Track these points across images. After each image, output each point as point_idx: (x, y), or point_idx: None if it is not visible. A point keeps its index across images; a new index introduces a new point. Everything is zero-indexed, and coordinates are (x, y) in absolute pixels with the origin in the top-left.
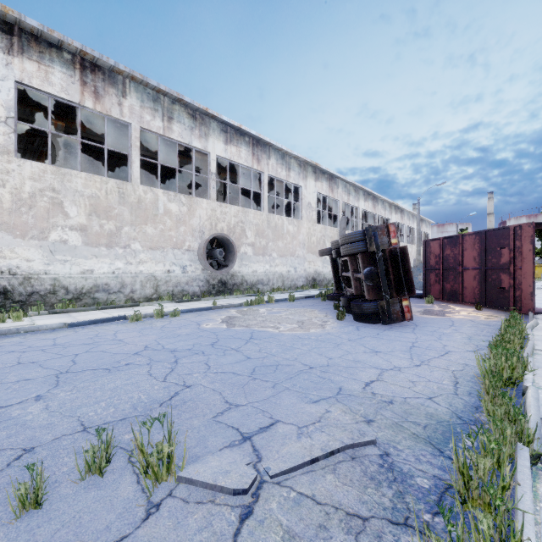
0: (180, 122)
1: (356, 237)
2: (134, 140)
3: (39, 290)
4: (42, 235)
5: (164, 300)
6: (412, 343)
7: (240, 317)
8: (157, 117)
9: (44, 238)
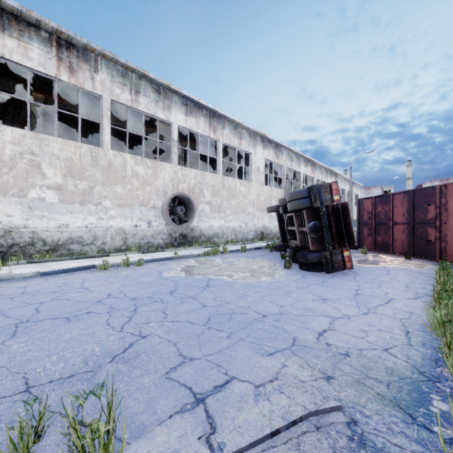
0: (146, 95)
1: (302, 194)
2: (105, 110)
3: (19, 242)
4: (22, 193)
5: (132, 251)
6: (356, 290)
7: (197, 266)
8: (125, 90)
9: (23, 196)
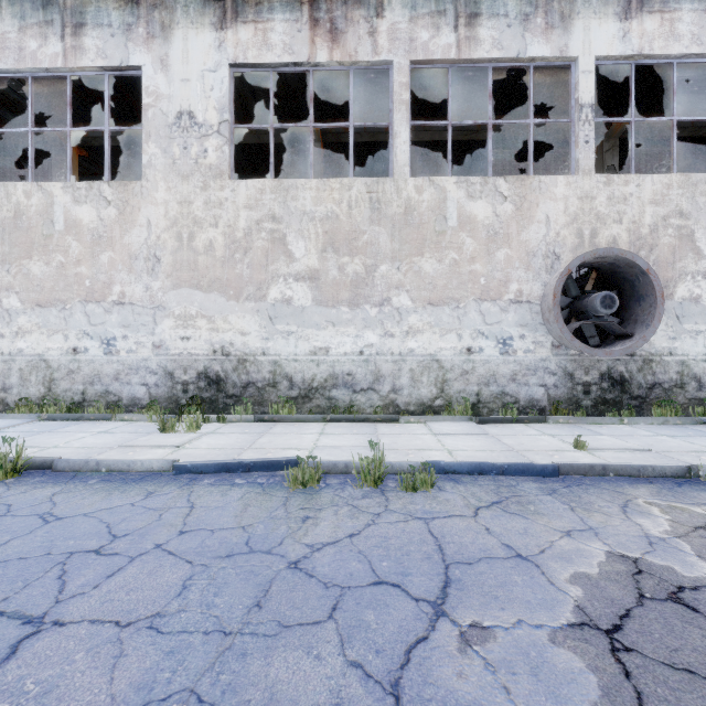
0: (496, 15)
1: None
2: (397, 91)
3: (256, 380)
4: (260, 293)
5: (454, 413)
6: None
7: (702, 593)
8: (442, 27)
9: (262, 297)
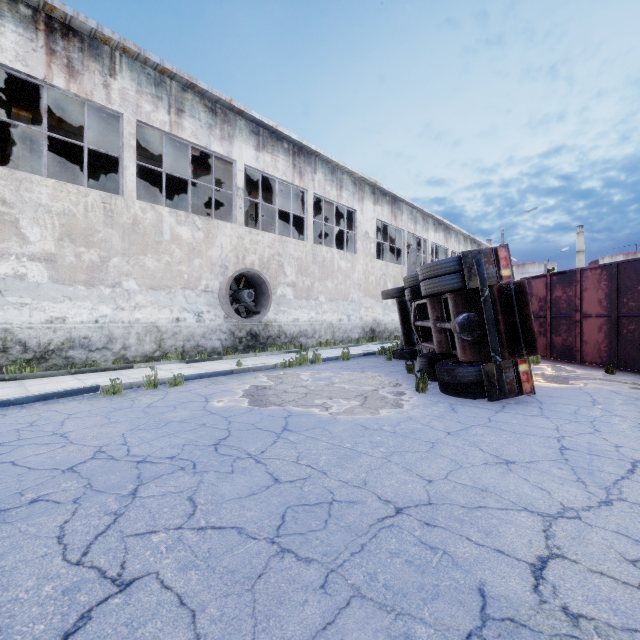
0: (194, 117)
1: (448, 267)
2: (127, 137)
3: None
4: None
5: (170, 359)
6: (558, 440)
7: (271, 386)
8: (160, 107)
9: None
